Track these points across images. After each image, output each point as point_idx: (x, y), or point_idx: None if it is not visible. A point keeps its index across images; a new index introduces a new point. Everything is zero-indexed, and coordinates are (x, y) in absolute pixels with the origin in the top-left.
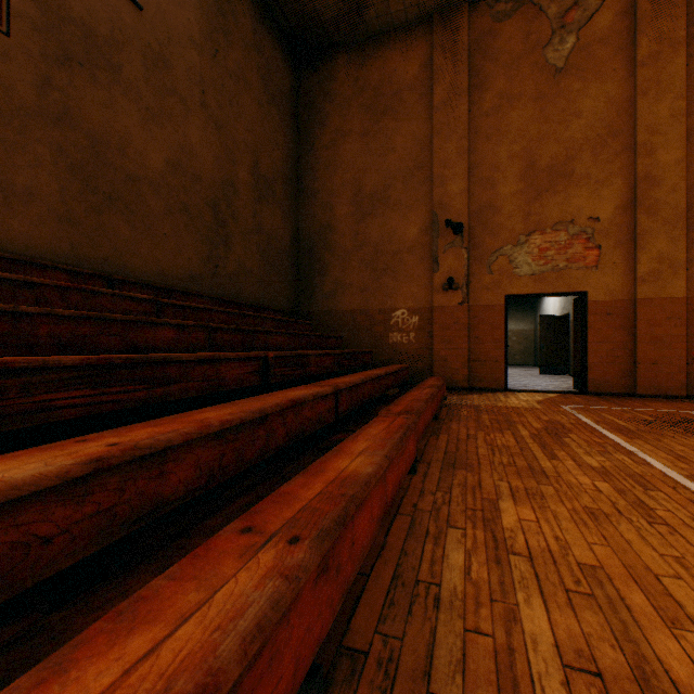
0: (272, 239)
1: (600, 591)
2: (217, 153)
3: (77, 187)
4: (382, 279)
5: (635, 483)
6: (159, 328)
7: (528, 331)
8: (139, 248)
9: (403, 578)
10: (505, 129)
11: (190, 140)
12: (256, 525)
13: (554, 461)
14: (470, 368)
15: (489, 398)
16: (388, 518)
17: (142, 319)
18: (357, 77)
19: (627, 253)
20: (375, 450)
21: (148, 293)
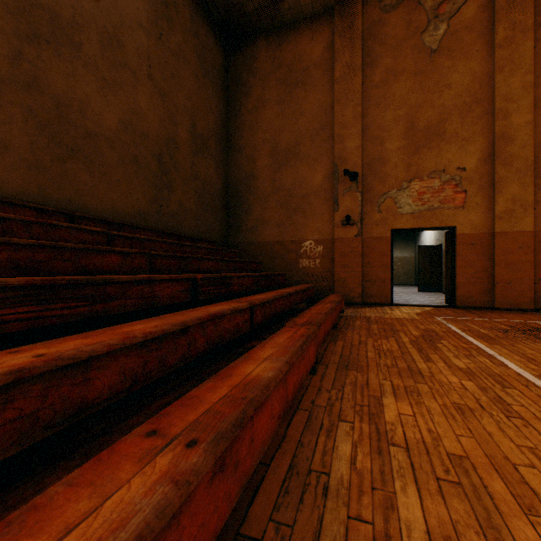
0: (207, 184)
1: (466, 479)
2: (161, 115)
3: (44, 140)
4: (294, 216)
5: (495, 381)
6: (106, 254)
7: (410, 258)
8: (96, 191)
9: (298, 468)
10: (391, 98)
11: (139, 105)
12: (161, 428)
13: (429, 363)
14: (363, 287)
15: (378, 311)
16: (290, 413)
17: (91, 247)
18: (274, 57)
19: (487, 196)
20: (278, 356)
21: (102, 227)
